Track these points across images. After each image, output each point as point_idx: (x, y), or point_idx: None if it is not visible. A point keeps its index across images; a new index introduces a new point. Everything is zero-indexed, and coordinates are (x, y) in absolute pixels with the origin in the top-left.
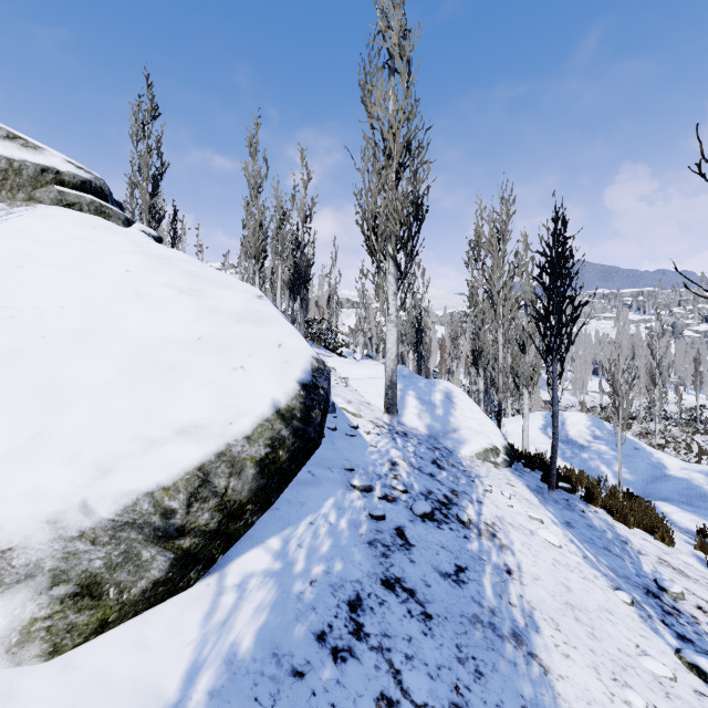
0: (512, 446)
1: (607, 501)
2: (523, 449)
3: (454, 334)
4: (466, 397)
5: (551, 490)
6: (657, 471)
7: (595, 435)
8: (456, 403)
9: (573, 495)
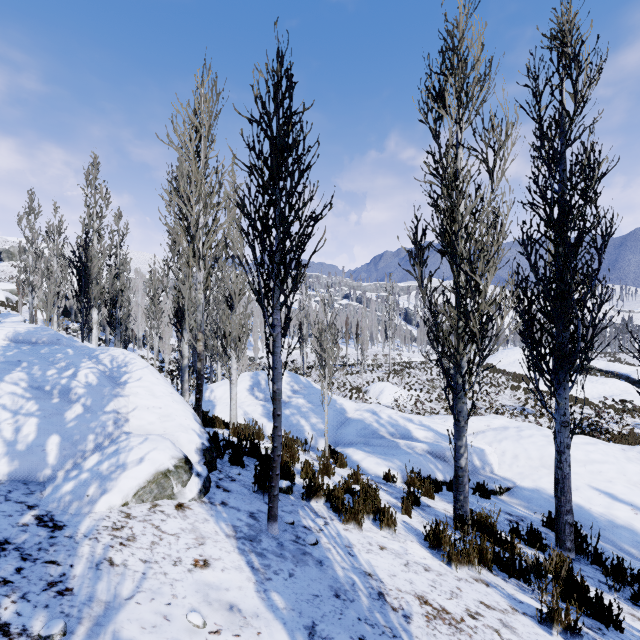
0: (215, 436)
1: (330, 491)
2: (232, 421)
3: (153, 290)
4: (147, 372)
5: (272, 523)
6: (341, 416)
7: (294, 389)
8: (126, 384)
9: (293, 493)
